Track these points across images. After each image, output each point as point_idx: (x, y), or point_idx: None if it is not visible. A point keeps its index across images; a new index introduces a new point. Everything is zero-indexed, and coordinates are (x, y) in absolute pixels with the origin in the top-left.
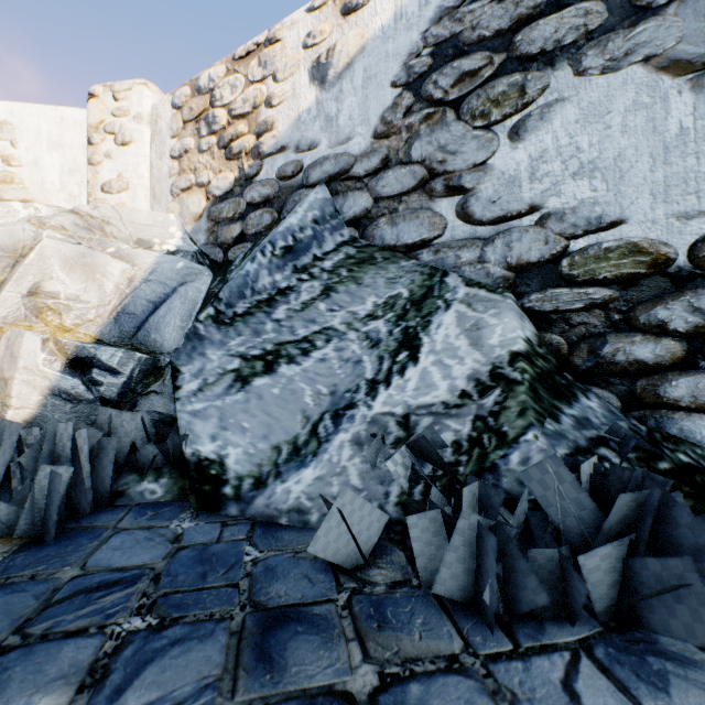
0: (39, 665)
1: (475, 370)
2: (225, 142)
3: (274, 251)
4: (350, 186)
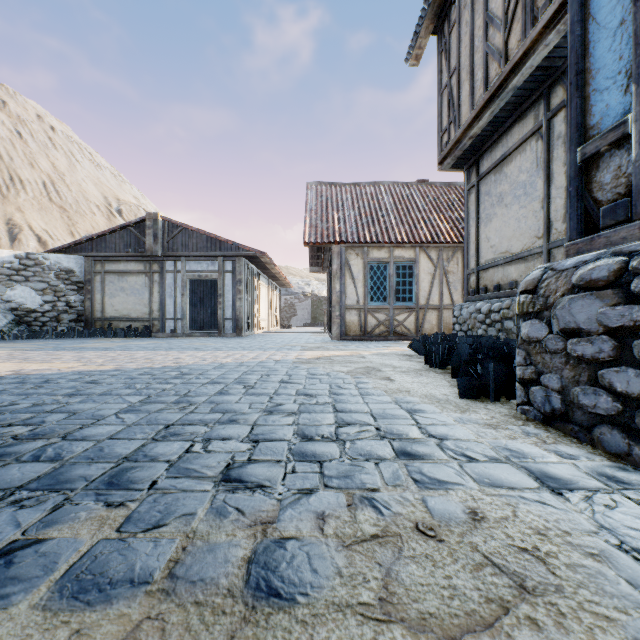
0: None
1: (7, 322)
2: None
3: None
4: None
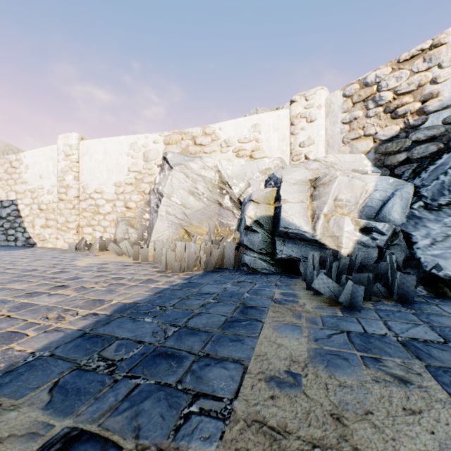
0: None
1: None
2: (390, 109)
3: None
4: None
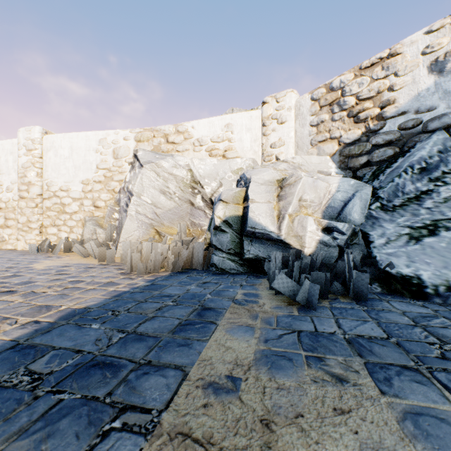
0: (448, 333)
1: None
2: (353, 114)
3: (413, 171)
4: None
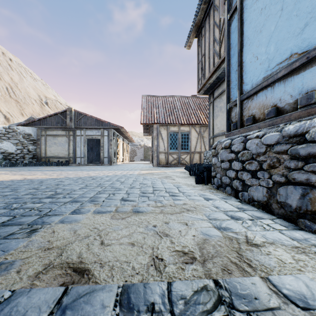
0: None
1: None
2: None
3: None
4: None
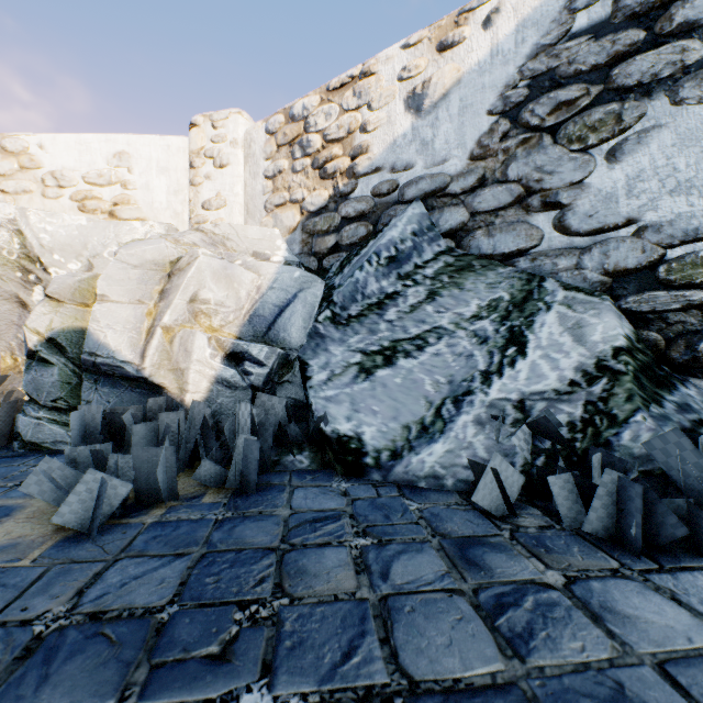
0: (317, 560)
1: (581, 363)
2: (319, 164)
3: (379, 261)
4: (446, 202)
